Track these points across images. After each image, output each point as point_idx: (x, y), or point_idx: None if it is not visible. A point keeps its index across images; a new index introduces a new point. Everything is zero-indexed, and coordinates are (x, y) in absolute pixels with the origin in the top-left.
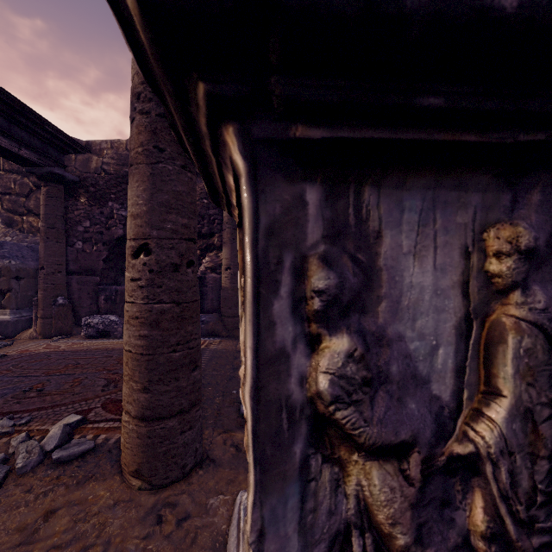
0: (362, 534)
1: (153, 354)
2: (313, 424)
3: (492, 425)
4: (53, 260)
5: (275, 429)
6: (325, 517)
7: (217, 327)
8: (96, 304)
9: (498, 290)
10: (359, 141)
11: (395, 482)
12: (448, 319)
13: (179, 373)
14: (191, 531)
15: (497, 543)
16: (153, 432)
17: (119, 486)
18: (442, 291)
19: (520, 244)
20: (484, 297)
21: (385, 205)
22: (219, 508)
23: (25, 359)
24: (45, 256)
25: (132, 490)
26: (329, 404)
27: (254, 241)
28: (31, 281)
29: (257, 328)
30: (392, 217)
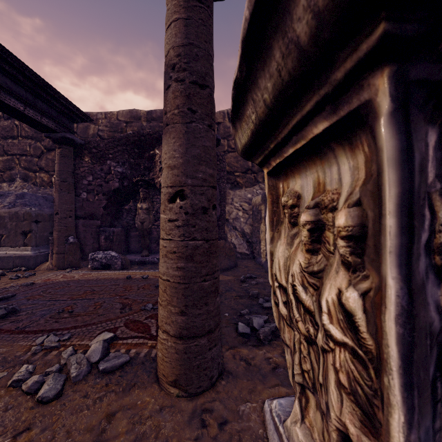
0: None
1: (188, 283)
2: (441, 349)
3: None
4: (65, 207)
5: (424, 355)
6: None
7: None
8: (97, 242)
9: None
10: None
11: None
12: None
13: (208, 299)
14: (233, 434)
15: None
16: (189, 348)
17: (159, 394)
18: None
19: None
20: None
21: None
22: (250, 414)
23: (50, 286)
24: (59, 204)
25: (171, 397)
26: None
27: (406, 177)
28: (46, 224)
29: (406, 259)
30: None
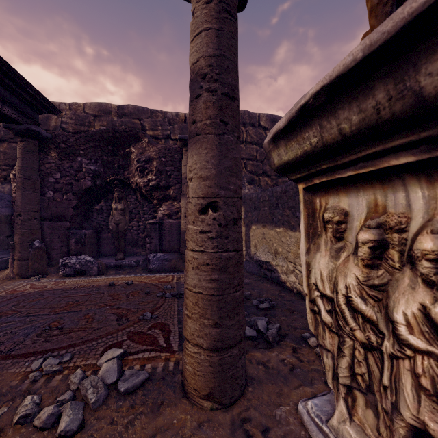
0: None
1: (222, 295)
2: None
3: None
4: (29, 208)
5: None
6: None
7: (179, 263)
8: (66, 246)
9: None
10: None
11: None
12: None
13: (239, 309)
14: None
15: None
16: (223, 360)
17: (192, 409)
18: None
19: None
20: None
21: None
22: (287, 417)
23: (21, 299)
24: (22, 204)
25: (205, 411)
26: None
27: None
28: (2, 226)
29: None
30: None
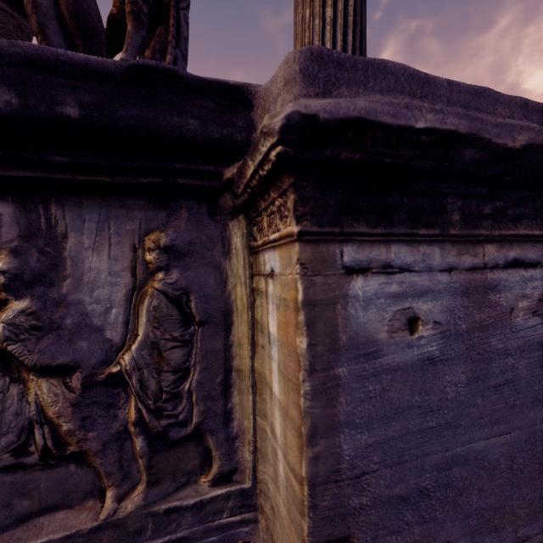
0: (42, 426)
1: None
2: None
3: (130, 353)
4: None
5: None
6: (13, 417)
7: None
8: None
9: (151, 272)
10: (24, 178)
11: (59, 390)
12: (120, 290)
13: None
14: None
15: (139, 426)
16: None
17: None
18: (115, 273)
19: (160, 243)
20: (145, 277)
21: (70, 217)
22: None
23: None
24: None
25: None
26: (3, 342)
27: None
28: None
29: None
30: (76, 225)
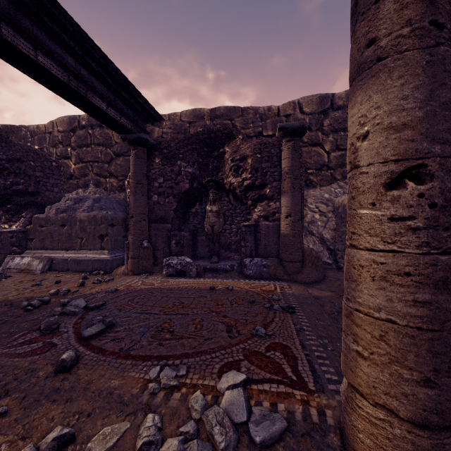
0: None
1: (439, 331)
2: None
3: None
4: (139, 210)
5: None
6: None
7: (278, 271)
8: (168, 247)
9: None
10: None
11: None
12: None
13: None
14: None
15: None
16: (441, 448)
17: None
18: None
19: None
20: None
21: None
22: None
23: (135, 294)
24: (134, 207)
25: None
26: None
27: None
28: (120, 228)
29: None
30: None
